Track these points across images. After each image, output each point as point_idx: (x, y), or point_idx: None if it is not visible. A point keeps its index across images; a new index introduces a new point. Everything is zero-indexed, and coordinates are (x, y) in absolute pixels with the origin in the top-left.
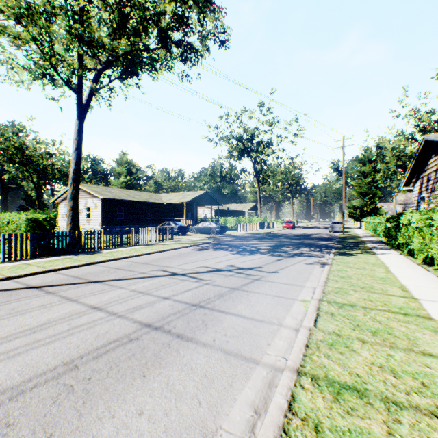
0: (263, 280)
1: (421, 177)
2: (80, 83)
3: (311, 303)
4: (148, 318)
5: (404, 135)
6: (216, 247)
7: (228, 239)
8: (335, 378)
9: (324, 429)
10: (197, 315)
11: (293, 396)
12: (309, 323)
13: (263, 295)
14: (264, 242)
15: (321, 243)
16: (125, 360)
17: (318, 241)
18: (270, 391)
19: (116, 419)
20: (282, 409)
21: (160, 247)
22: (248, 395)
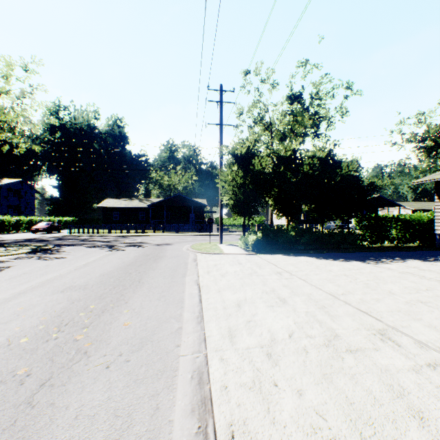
0: None
1: None
2: None
3: None
4: None
5: None
6: None
7: None
8: None
9: None
10: None
11: None
12: None
13: None
14: None
15: None
16: None
17: None
18: None
19: None
20: None
21: None
22: None
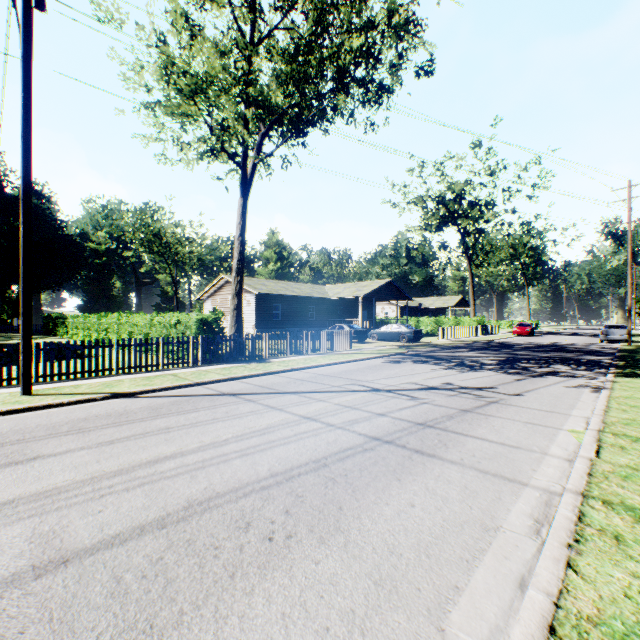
0: (503, 404)
1: None
2: (245, 154)
3: (585, 433)
4: (372, 432)
5: None
6: (416, 359)
7: (428, 349)
8: (635, 505)
9: (626, 540)
10: (428, 434)
11: (582, 512)
12: (588, 453)
13: (509, 420)
14: (487, 355)
15: (588, 358)
16: (371, 465)
17: (581, 355)
18: (549, 509)
19: (390, 506)
20: (570, 520)
21: (339, 357)
22: (522, 509)
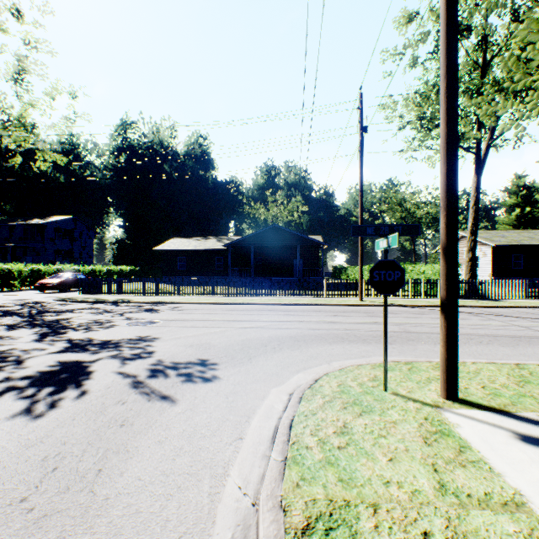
0: None
1: None
2: (477, 143)
3: None
4: None
5: None
6: None
7: None
8: None
9: None
10: None
11: None
12: None
13: None
14: None
15: None
16: None
17: None
18: None
19: None
20: None
21: None
22: None
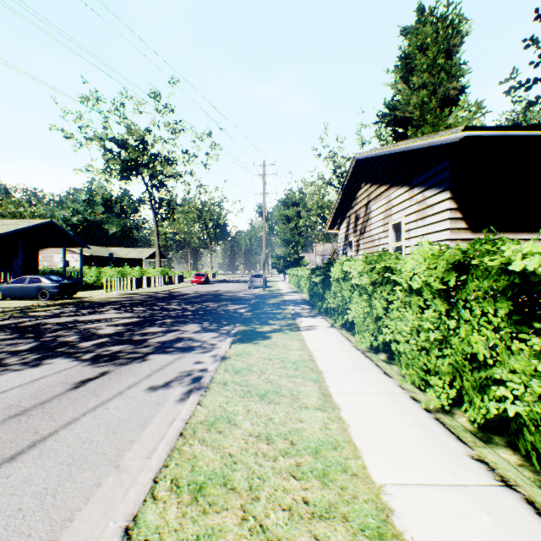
0: None
1: (348, 216)
2: None
3: None
4: None
5: (325, 179)
6: None
7: (58, 310)
8: None
9: None
10: None
11: None
12: None
13: None
14: (128, 314)
15: (230, 308)
16: None
17: (227, 304)
18: None
19: None
20: None
21: None
22: None
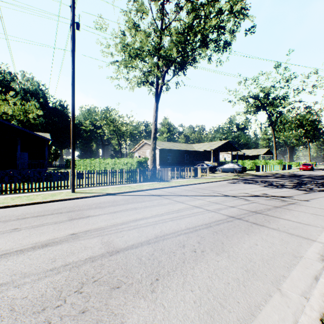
0: (298, 204)
1: None
2: (157, 82)
3: None
4: (229, 214)
5: None
6: (244, 182)
7: (250, 177)
8: None
9: None
10: (258, 216)
11: None
12: None
13: (302, 212)
14: (285, 180)
15: None
16: (232, 227)
17: None
18: None
19: (245, 244)
20: None
21: (204, 180)
22: (313, 250)
